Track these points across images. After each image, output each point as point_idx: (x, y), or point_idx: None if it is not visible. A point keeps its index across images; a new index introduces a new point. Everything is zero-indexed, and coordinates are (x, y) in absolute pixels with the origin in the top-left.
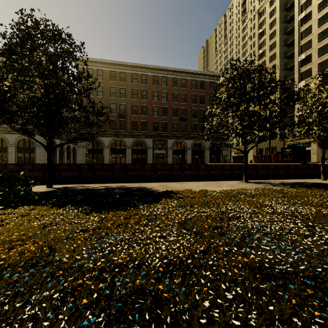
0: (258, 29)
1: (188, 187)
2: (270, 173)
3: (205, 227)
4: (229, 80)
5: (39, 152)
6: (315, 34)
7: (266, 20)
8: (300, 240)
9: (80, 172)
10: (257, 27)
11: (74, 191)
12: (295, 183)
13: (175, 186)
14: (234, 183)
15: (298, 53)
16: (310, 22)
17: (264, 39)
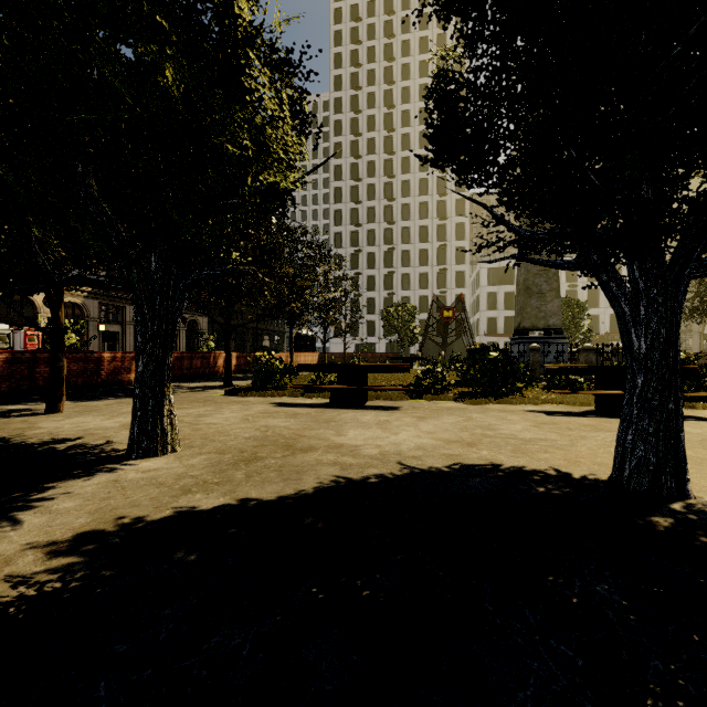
0: None
1: None
2: None
3: None
4: None
5: None
6: None
7: None
8: None
9: None
10: None
11: None
12: None
13: None
14: None
15: None
16: None
17: None
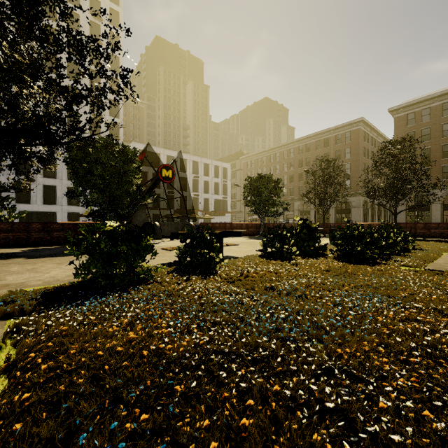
0: None
1: None
2: None
3: None
4: None
5: (354, 212)
6: None
7: None
8: None
9: (415, 229)
10: None
11: None
12: None
13: None
14: None
15: None
16: None
17: None
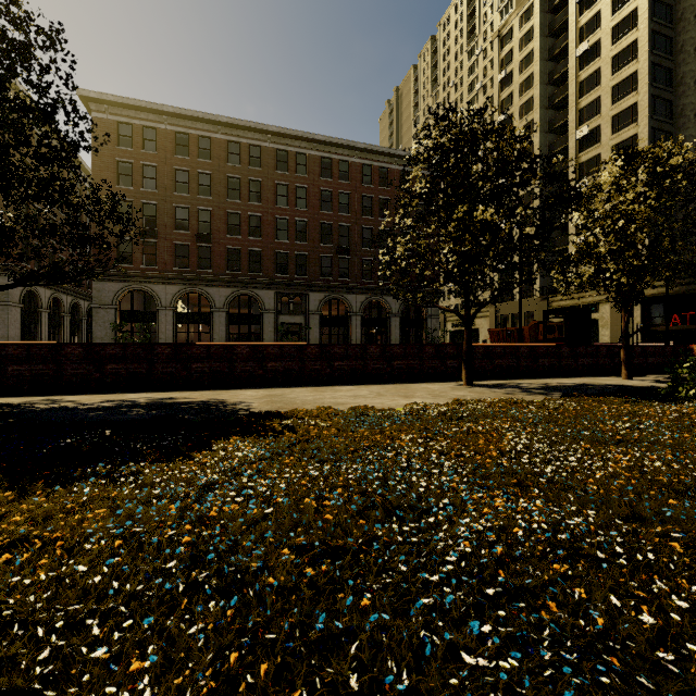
0: (499, 70)
1: (331, 399)
2: (521, 366)
3: (296, 546)
4: (430, 149)
5: None
6: (607, 87)
7: (514, 52)
8: (606, 598)
9: (59, 365)
10: (496, 67)
11: (12, 416)
12: (573, 386)
13: (301, 398)
14: (443, 387)
15: (575, 123)
16: (597, 62)
17: (511, 91)
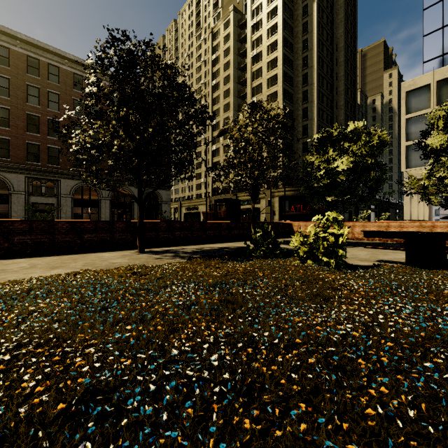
0: (212, 53)
1: None
2: (195, 236)
3: None
4: (97, 57)
5: None
6: (265, 79)
7: (220, 45)
8: None
9: None
10: (211, 50)
11: None
12: (215, 249)
13: None
14: (115, 255)
15: (250, 95)
16: (260, 63)
17: (219, 68)
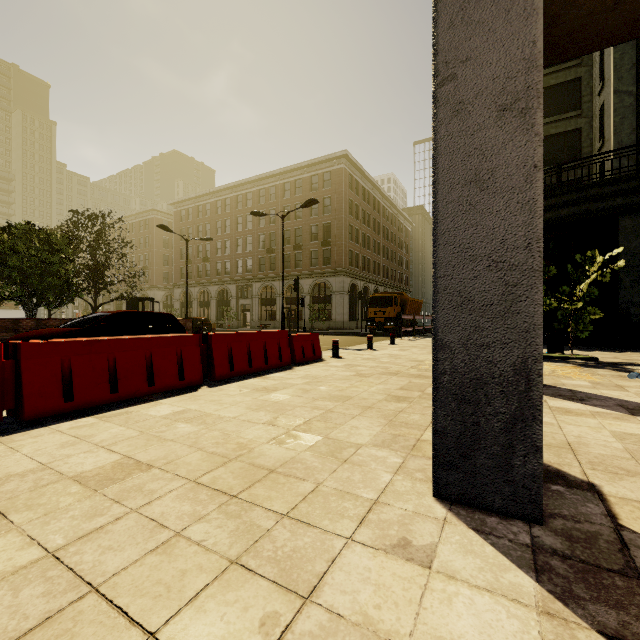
0: None
1: None
2: None
3: None
4: None
5: (151, 308)
6: None
7: None
8: None
9: None
10: None
11: None
12: None
13: None
14: None
15: None
16: None
17: None
